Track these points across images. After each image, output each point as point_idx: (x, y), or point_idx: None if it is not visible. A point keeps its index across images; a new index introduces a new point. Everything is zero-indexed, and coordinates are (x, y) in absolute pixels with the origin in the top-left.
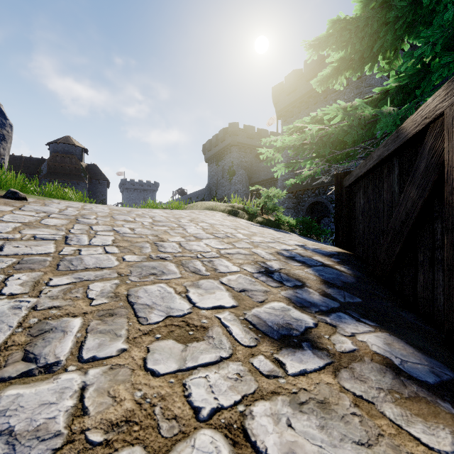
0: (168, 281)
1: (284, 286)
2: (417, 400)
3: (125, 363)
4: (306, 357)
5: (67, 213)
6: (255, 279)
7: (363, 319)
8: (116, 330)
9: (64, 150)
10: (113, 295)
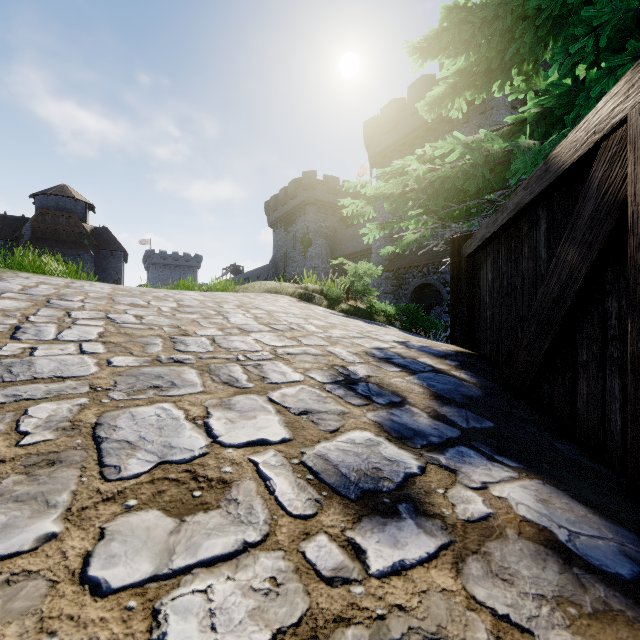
0: (178, 399)
1: (373, 405)
2: (610, 619)
3: (42, 567)
4: (405, 535)
5: (35, 291)
6: (327, 393)
7: (499, 457)
8: (50, 495)
9: (58, 205)
10: (68, 425)
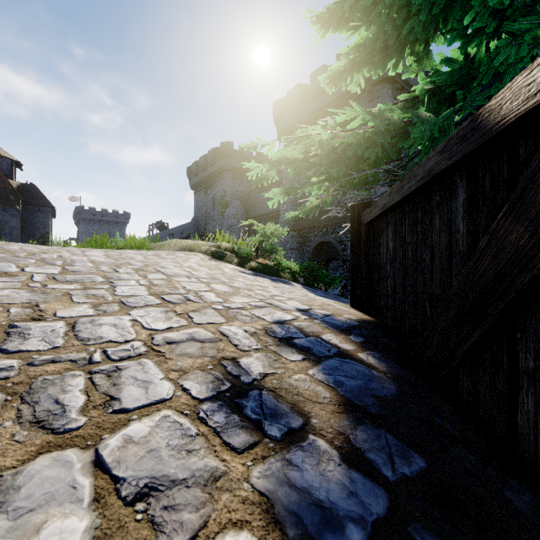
0: None
1: (264, 443)
2: None
3: None
4: None
5: None
6: (200, 424)
7: None
8: None
9: None
10: None
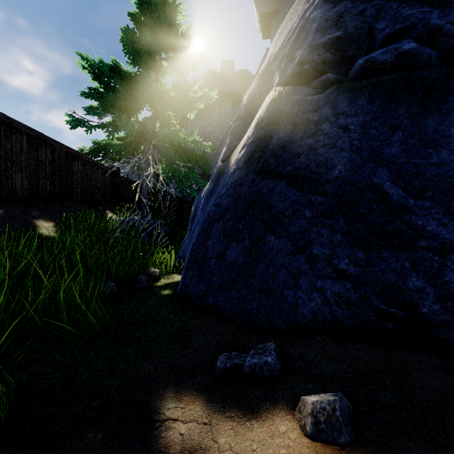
0: None
1: None
2: None
3: None
4: None
5: None
6: None
7: None
8: None
9: None
10: None
